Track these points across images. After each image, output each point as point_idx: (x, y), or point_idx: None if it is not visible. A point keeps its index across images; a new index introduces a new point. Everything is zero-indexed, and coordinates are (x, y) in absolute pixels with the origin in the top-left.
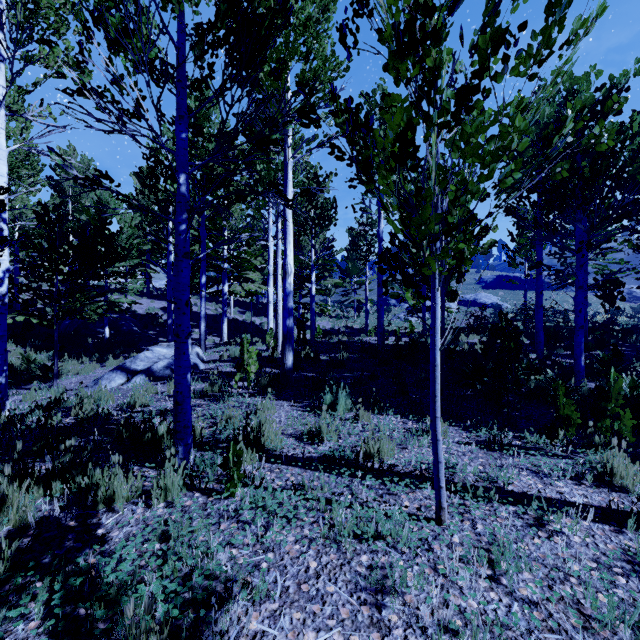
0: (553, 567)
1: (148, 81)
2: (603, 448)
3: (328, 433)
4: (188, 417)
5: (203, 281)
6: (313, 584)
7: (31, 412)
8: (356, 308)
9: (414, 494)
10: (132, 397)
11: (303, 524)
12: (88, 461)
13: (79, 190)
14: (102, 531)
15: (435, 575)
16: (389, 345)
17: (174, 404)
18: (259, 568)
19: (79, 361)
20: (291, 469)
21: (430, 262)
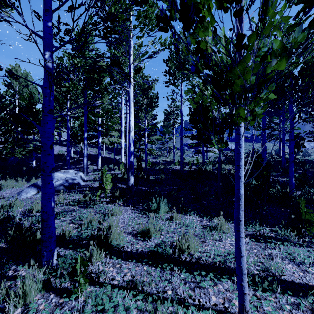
0: None
1: None
2: None
3: (154, 232)
4: (52, 230)
5: (85, 136)
6: None
7: None
8: (168, 151)
9: (217, 287)
10: (33, 205)
11: None
12: None
13: (21, 88)
14: None
15: None
16: (186, 170)
17: (41, 221)
18: None
19: (14, 180)
20: (128, 264)
21: (240, 111)
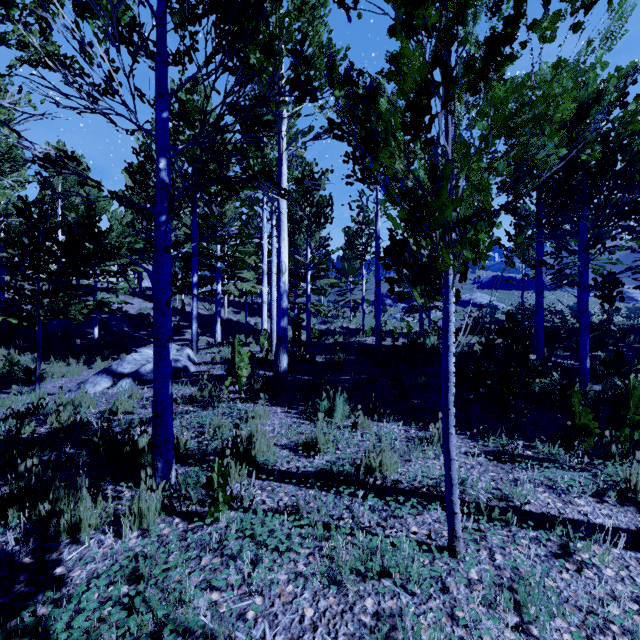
0: (589, 610)
1: (118, 46)
2: (620, 459)
3: (325, 444)
4: (169, 430)
5: (195, 280)
6: (309, 639)
7: (4, 420)
8: (352, 308)
9: (422, 517)
10: (115, 403)
11: (297, 559)
12: (51, 483)
13: (69, 187)
14: (61, 570)
15: (453, 624)
16: (386, 346)
17: (153, 416)
18: (244, 618)
19: (65, 363)
20: (284, 487)
21: (444, 255)
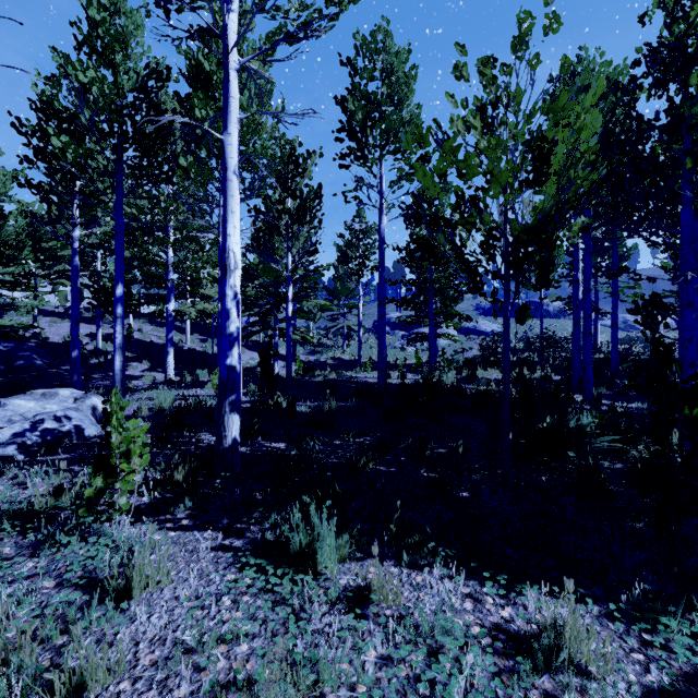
0: None
1: None
2: None
3: None
4: None
5: (119, 293)
6: None
7: None
8: (346, 336)
9: None
10: None
11: None
12: None
13: None
14: None
15: None
16: (392, 385)
17: None
18: None
19: None
20: None
21: None
